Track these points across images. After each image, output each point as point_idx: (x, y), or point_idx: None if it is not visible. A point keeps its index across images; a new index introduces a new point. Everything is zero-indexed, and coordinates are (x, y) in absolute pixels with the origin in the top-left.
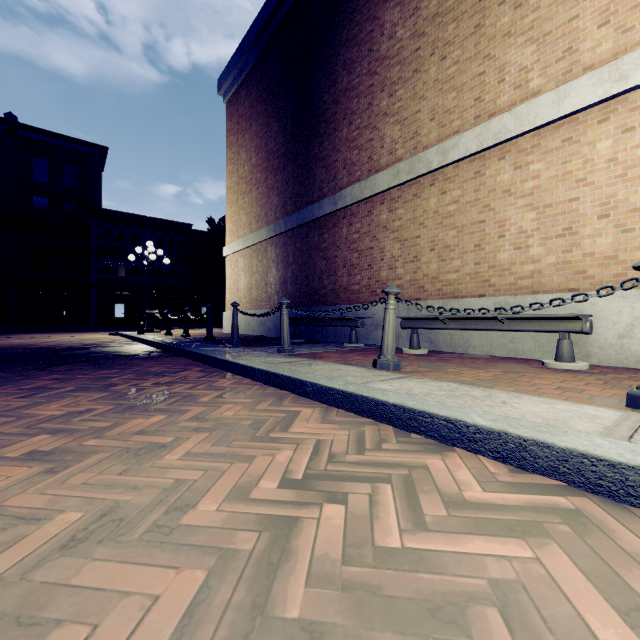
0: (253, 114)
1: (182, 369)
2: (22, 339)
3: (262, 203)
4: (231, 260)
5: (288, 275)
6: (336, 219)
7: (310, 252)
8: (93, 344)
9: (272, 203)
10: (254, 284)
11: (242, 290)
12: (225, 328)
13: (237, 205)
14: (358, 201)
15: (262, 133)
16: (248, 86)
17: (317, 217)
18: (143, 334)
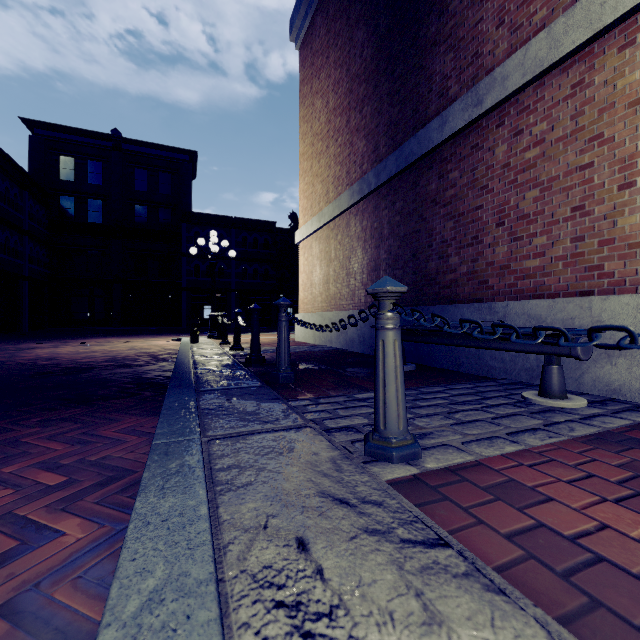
0: (330, 39)
1: (18, 537)
2: (79, 346)
3: (342, 158)
4: (304, 247)
5: (381, 256)
6: (478, 135)
7: (421, 211)
8: (120, 359)
9: (356, 152)
10: (332, 275)
11: (317, 285)
12: (297, 335)
13: (311, 173)
14: (542, 72)
15: (342, 58)
16: (324, 6)
17: (436, 144)
18: (197, 342)
